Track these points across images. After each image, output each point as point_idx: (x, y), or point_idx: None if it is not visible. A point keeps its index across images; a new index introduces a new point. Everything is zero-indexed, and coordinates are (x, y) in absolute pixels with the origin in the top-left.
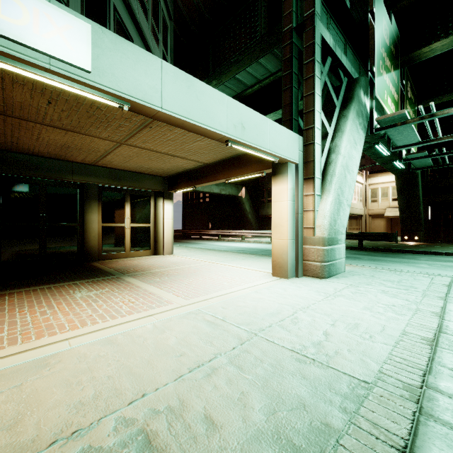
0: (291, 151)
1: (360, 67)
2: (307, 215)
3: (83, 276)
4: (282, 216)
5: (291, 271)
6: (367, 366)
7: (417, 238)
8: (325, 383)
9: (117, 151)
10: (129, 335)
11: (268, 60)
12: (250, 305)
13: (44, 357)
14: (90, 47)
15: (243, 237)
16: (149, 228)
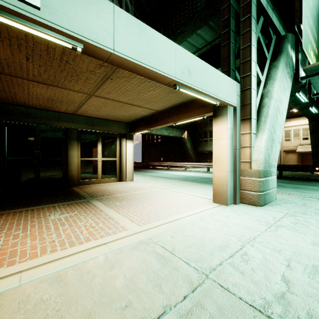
0: (231, 96)
1: (284, 29)
2: (244, 151)
3: (62, 199)
4: (222, 151)
5: (230, 199)
6: None
7: None
8: None
9: (88, 101)
10: (80, 269)
11: (206, 32)
12: (197, 234)
13: None
14: None
15: (185, 167)
16: (115, 161)
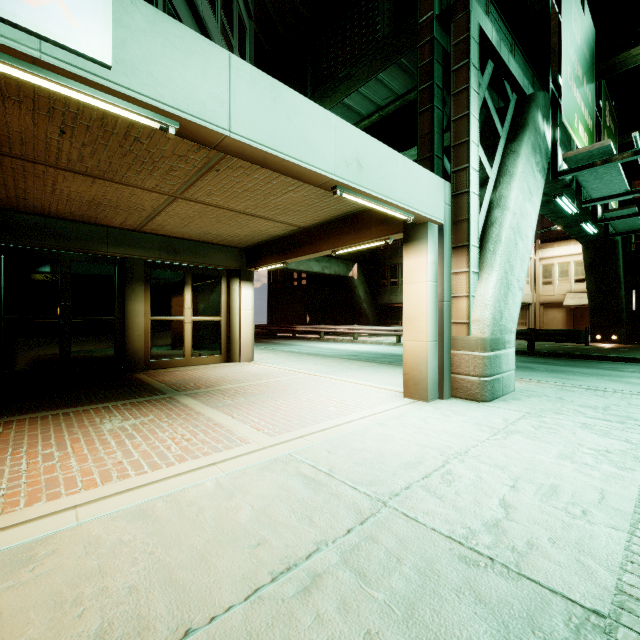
0: (434, 205)
1: (534, 80)
2: (457, 304)
3: (119, 395)
4: (419, 305)
5: (432, 390)
6: (592, 576)
7: (616, 338)
8: (522, 615)
9: (170, 209)
10: (176, 500)
11: (393, 76)
12: (371, 447)
13: (31, 543)
14: (110, 26)
15: (355, 336)
16: (219, 324)
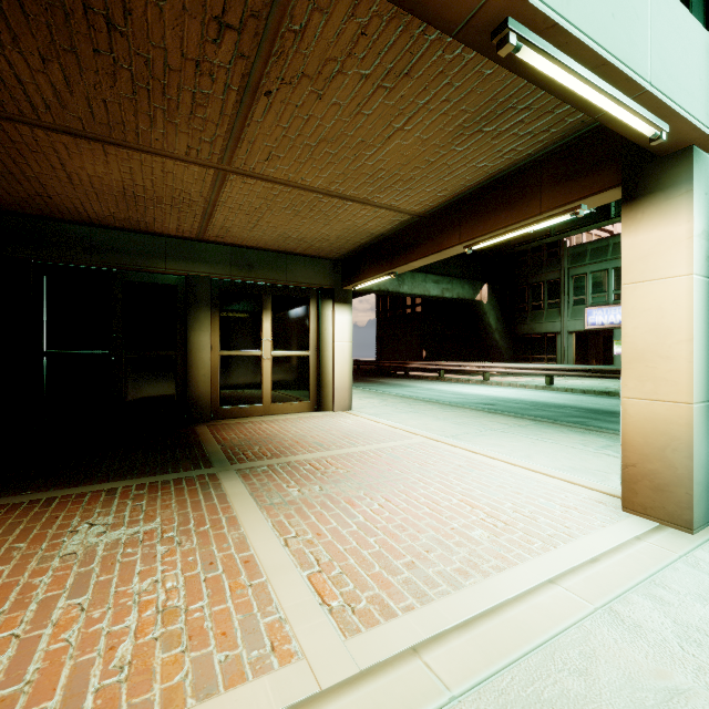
0: None
1: None
2: None
3: (150, 464)
4: (667, 325)
5: (700, 506)
6: None
7: None
8: None
9: (225, 196)
10: None
11: None
12: None
13: None
14: None
15: (486, 375)
16: (307, 360)
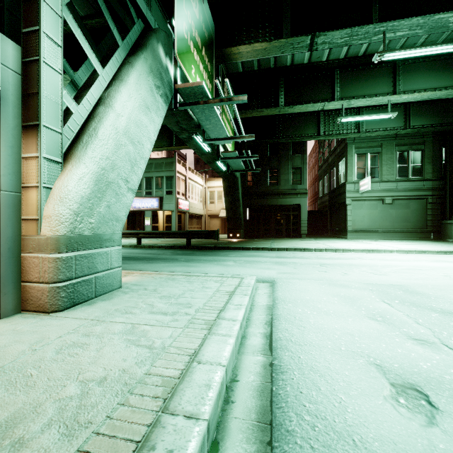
0: None
1: None
2: (28, 195)
3: None
4: None
5: None
6: None
7: (239, 235)
8: None
9: None
10: None
11: None
12: None
13: None
14: None
15: None
16: None
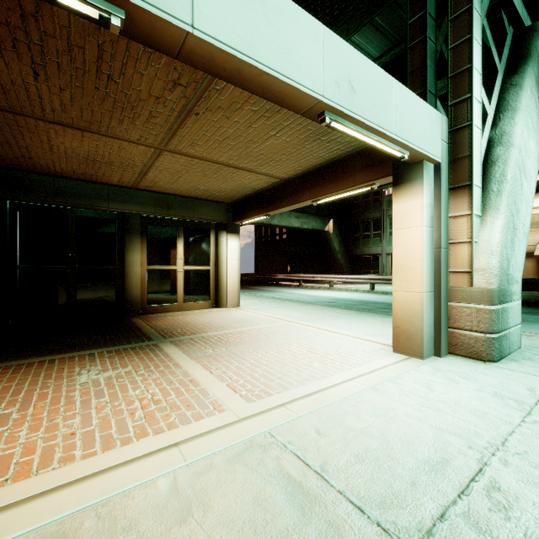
0: (430, 141)
1: None
2: (456, 250)
3: (109, 340)
4: (412, 252)
5: (428, 346)
6: None
7: None
8: None
9: (158, 163)
10: (112, 515)
11: (369, 39)
12: (371, 427)
13: None
14: None
15: (331, 283)
16: (208, 272)
